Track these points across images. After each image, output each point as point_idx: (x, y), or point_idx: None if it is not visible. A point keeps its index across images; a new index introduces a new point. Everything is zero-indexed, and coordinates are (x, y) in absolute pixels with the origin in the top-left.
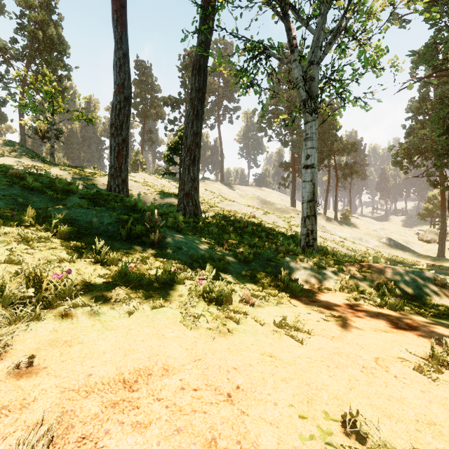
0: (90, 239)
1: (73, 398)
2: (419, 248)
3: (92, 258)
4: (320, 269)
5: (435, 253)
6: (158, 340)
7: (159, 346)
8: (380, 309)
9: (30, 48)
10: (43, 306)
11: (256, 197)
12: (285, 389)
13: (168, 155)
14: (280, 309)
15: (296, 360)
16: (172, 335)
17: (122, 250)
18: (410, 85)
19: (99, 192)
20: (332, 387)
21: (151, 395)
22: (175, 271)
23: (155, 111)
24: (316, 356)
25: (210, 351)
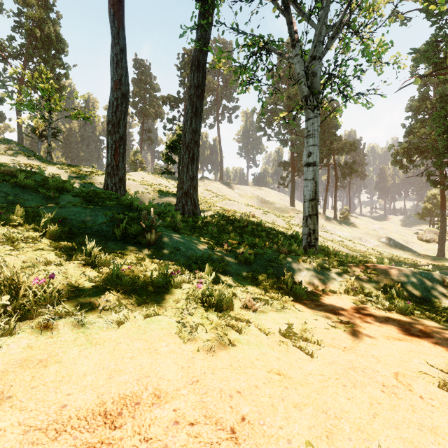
0: (82, 239)
1: (38, 441)
2: (418, 248)
3: (82, 260)
4: (323, 270)
5: (434, 253)
6: (150, 357)
7: (151, 365)
8: (389, 314)
9: (28, 46)
10: (19, 317)
11: (255, 196)
12: (299, 420)
13: (167, 153)
14: (285, 315)
15: (307, 378)
16: (166, 350)
17: (116, 250)
18: (417, 79)
19: (94, 190)
20: (353, 414)
21: (138, 433)
22: (171, 274)
23: (154, 111)
24: (329, 373)
25: (209, 370)
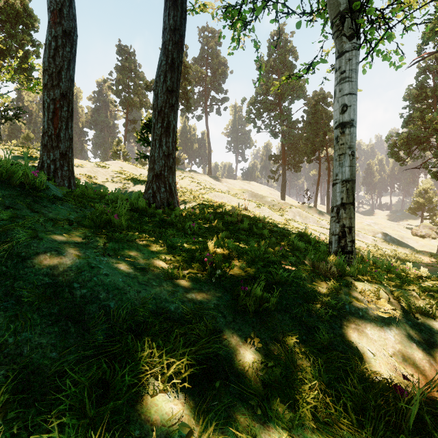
0: None
1: None
2: (414, 244)
3: None
4: (421, 316)
5: (431, 249)
6: None
7: None
8: None
9: None
10: None
11: (245, 190)
12: None
13: (142, 133)
14: None
15: None
16: None
17: None
18: None
19: None
20: None
21: None
22: None
23: (138, 99)
24: None
25: None
